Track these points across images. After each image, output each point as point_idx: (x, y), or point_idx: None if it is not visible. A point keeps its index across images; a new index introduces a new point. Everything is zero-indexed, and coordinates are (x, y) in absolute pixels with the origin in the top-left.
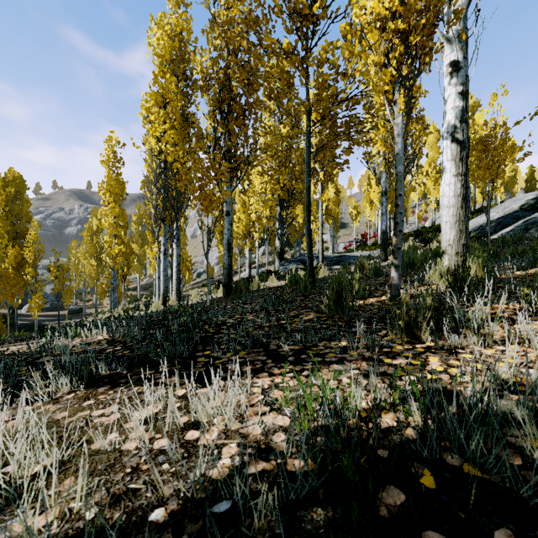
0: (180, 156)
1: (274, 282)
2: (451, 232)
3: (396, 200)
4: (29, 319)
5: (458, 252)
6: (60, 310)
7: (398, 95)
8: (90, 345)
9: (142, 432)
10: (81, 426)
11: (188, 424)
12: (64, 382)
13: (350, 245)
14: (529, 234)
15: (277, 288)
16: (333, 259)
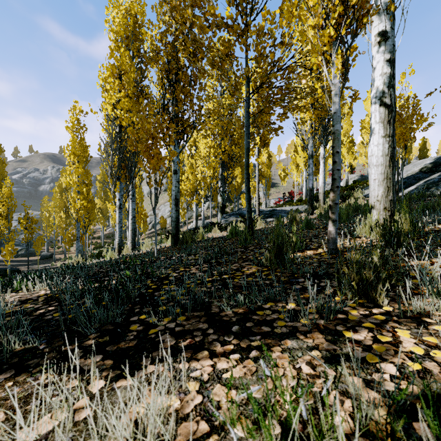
0: (135, 123)
1: (217, 233)
2: (380, 189)
3: (333, 157)
4: (5, 264)
5: (386, 207)
6: (34, 256)
7: (335, 56)
8: (26, 302)
9: None
10: None
11: None
12: None
13: (280, 201)
14: (430, 192)
15: (220, 239)
16: (267, 212)
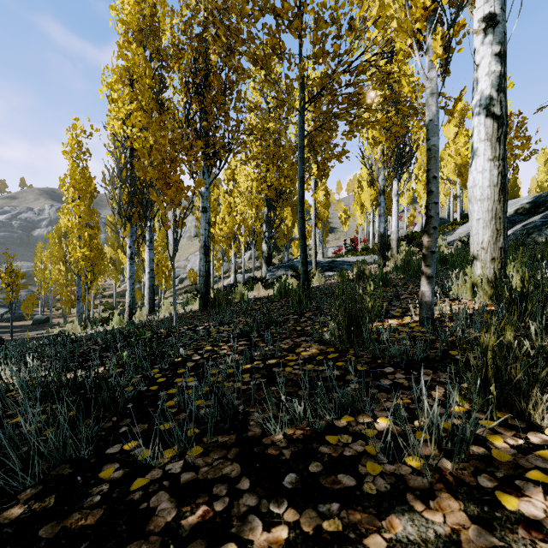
0: None
1: (260, 292)
2: (485, 232)
3: (428, 185)
4: None
5: (494, 258)
6: (24, 320)
7: (431, 39)
8: None
9: None
10: None
11: None
12: None
13: (340, 250)
14: (531, 239)
15: (264, 300)
16: (325, 264)
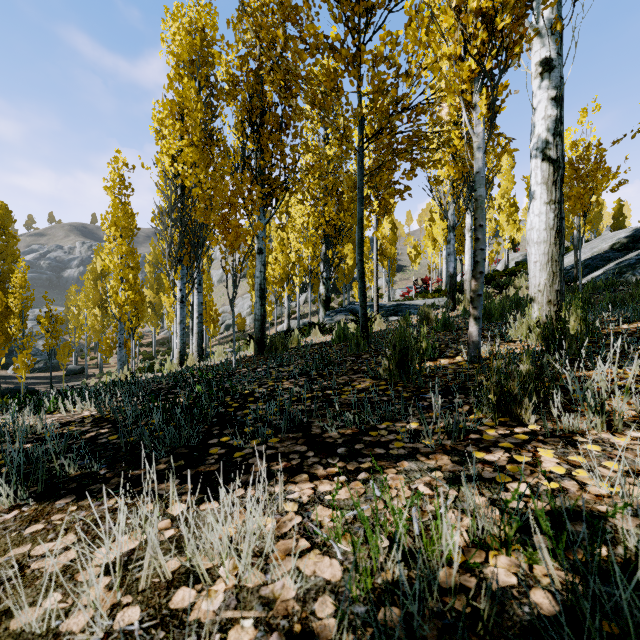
0: (202, 182)
1: (318, 337)
2: (542, 275)
3: (475, 232)
4: (16, 382)
5: (551, 300)
6: (57, 371)
7: (478, 96)
8: (68, 425)
9: (102, 591)
10: (7, 577)
11: (179, 575)
12: (3, 493)
13: (409, 292)
14: (623, 279)
15: (322, 345)
16: (389, 308)
